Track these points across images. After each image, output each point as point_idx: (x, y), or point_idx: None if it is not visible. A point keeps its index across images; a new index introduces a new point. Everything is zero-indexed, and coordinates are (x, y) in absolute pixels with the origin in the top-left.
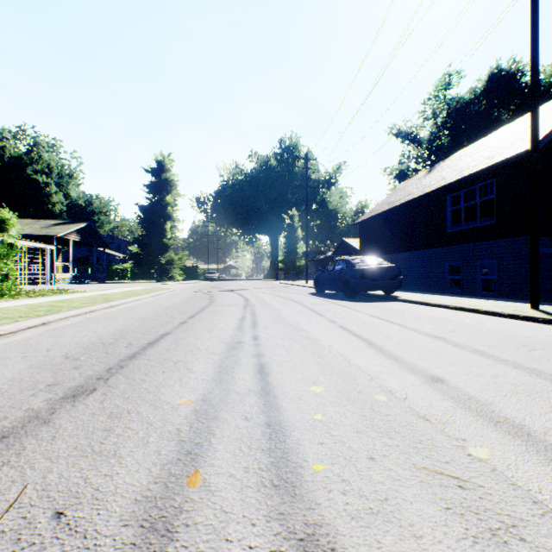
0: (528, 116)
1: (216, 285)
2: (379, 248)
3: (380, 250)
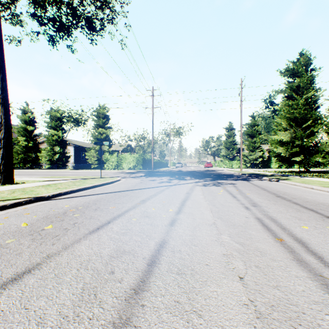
0: None
1: None
2: None
3: None
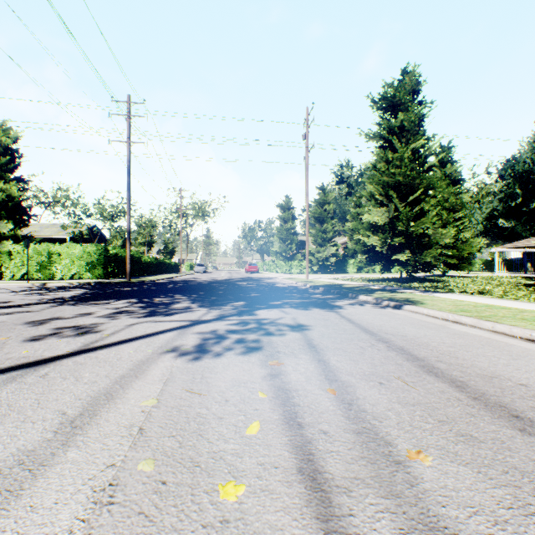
0: None
1: None
2: None
3: None
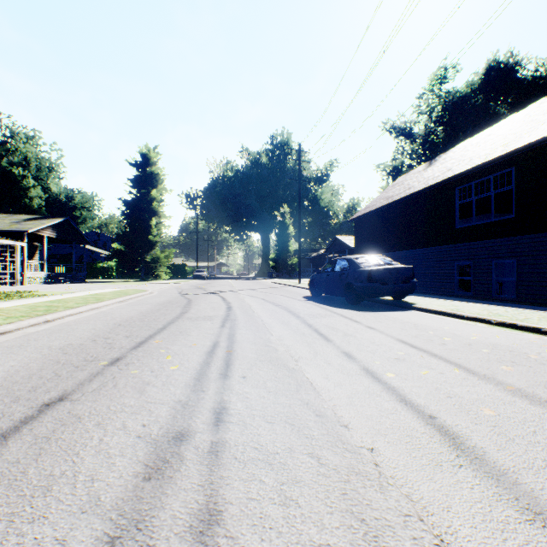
0: (542, 101)
1: (203, 285)
2: (376, 246)
3: (378, 248)
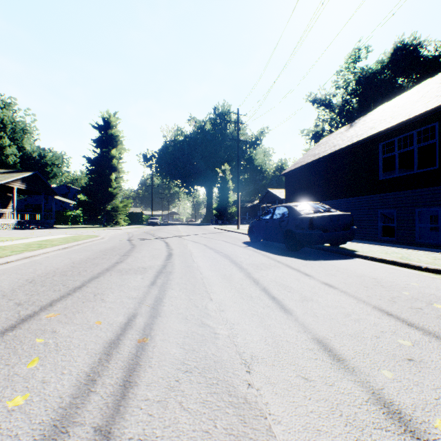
0: None
1: (154, 230)
2: (305, 197)
3: (306, 198)
